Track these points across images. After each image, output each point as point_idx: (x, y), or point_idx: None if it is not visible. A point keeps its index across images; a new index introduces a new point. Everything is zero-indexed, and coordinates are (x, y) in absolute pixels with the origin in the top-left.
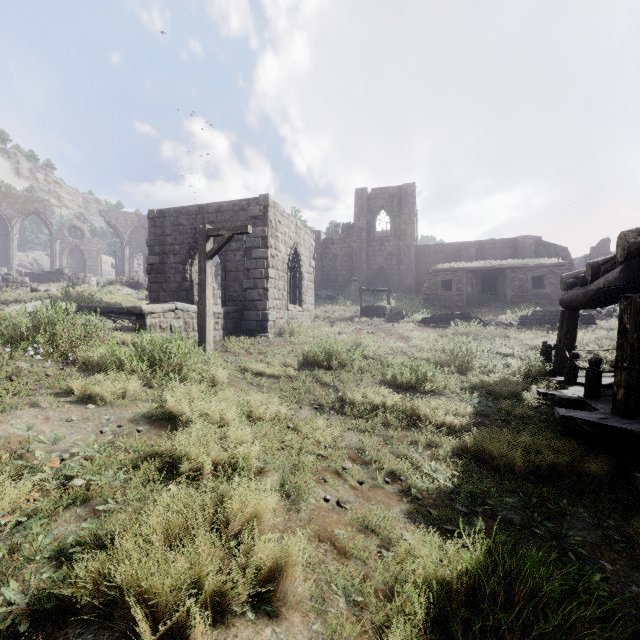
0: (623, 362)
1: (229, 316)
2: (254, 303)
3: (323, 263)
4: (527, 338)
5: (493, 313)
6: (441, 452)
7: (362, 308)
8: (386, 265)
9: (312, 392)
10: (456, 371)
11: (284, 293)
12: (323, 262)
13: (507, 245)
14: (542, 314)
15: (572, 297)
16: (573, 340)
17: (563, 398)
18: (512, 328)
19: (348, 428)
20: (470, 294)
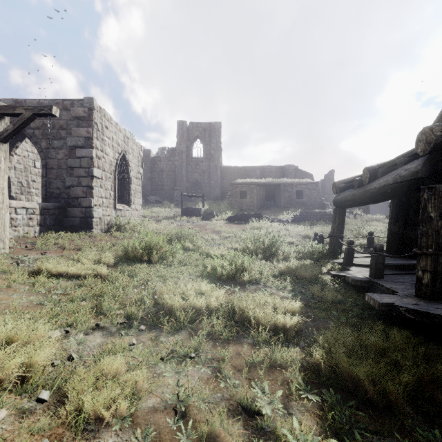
0: (428, 248)
1: (48, 212)
2: (78, 200)
3: (152, 175)
4: (300, 230)
5: (274, 214)
6: (288, 378)
7: (183, 209)
8: (200, 179)
9: (122, 296)
10: (262, 258)
11: (112, 193)
12: (152, 174)
13: (279, 170)
14: (306, 214)
15: (347, 197)
16: (342, 231)
17: (357, 280)
18: (289, 224)
19: (162, 357)
20: (258, 201)
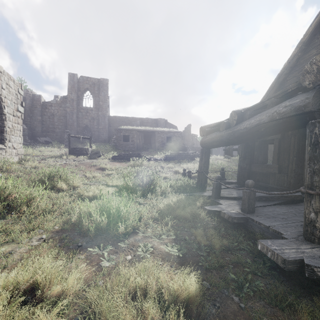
0: None
1: None
2: None
3: (43, 118)
4: (171, 167)
5: (151, 154)
6: None
7: (70, 149)
8: (90, 125)
9: None
10: (141, 195)
11: None
12: (43, 118)
13: (154, 122)
14: (174, 154)
15: (215, 138)
16: (208, 167)
17: (235, 217)
18: (162, 162)
19: None
20: (138, 144)
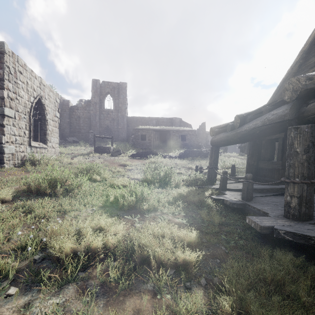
0: (295, 177)
1: None
2: None
3: (71, 121)
4: (185, 164)
5: (166, 152)
6: None
7: (95, 148)
8: (111, 125)
9: (1, 242)
10: (158, 186)
11: (26, 131)
12: (71, 120)
13: (169, 121)
14: (188, 152)
15: (222, 138)
16: (217, 164)
17: (234, 203)
18: (177, 159)
19: None
20: (154, 142)
